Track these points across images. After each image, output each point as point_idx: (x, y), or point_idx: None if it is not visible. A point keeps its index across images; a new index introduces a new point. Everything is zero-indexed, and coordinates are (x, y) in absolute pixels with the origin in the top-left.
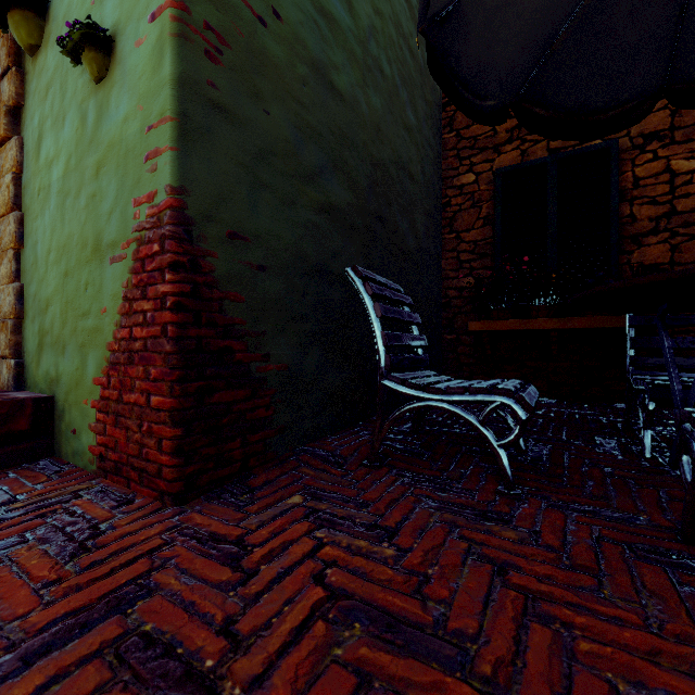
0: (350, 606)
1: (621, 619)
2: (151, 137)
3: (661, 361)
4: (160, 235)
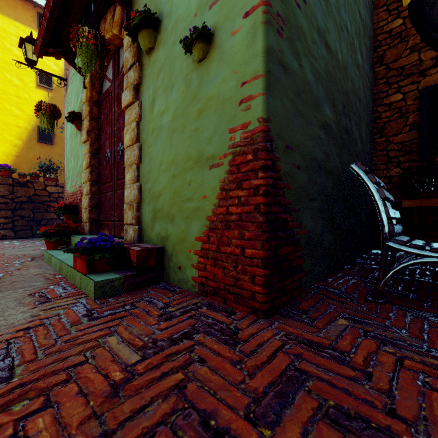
0: None
1: None
2: (245, 89)
3: None
4: (253, 149)
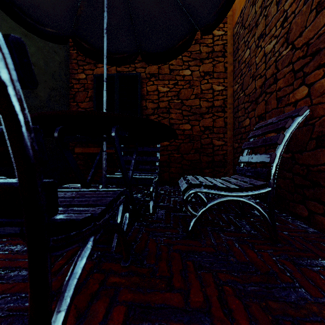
0: None
1: None
2: None
3: (129, 166)
4: None
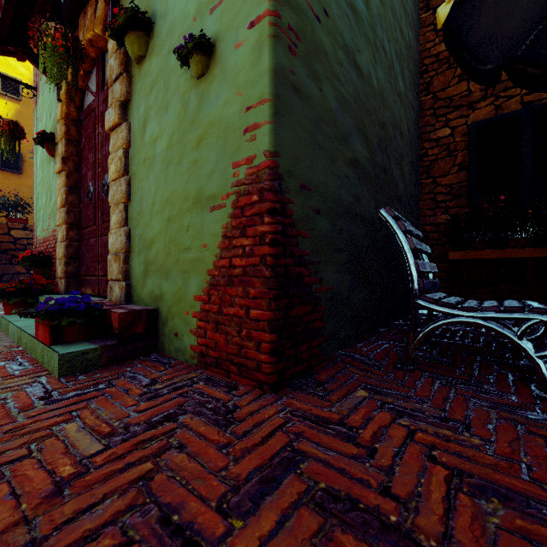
0: (476, 483)
1: None
2: (250, 115)
3: None
4: (258, 188)
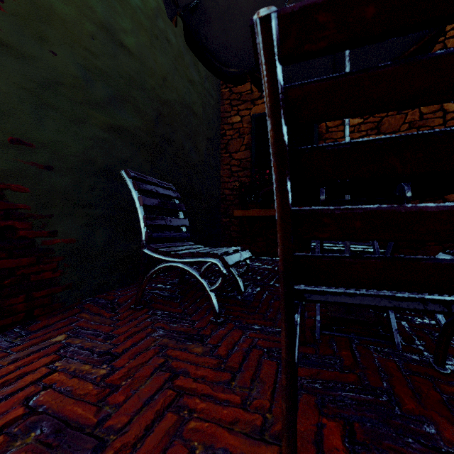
0: (38, 419)
1: (230, 401)
2: None
3: None
4: None
